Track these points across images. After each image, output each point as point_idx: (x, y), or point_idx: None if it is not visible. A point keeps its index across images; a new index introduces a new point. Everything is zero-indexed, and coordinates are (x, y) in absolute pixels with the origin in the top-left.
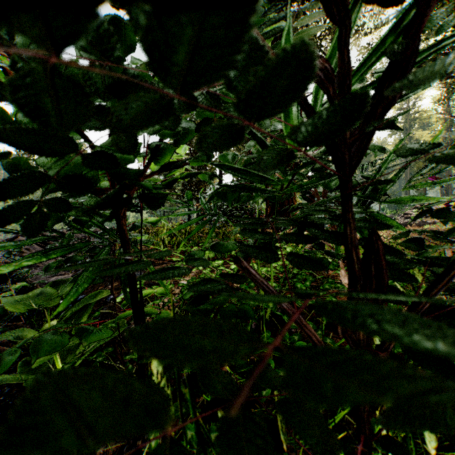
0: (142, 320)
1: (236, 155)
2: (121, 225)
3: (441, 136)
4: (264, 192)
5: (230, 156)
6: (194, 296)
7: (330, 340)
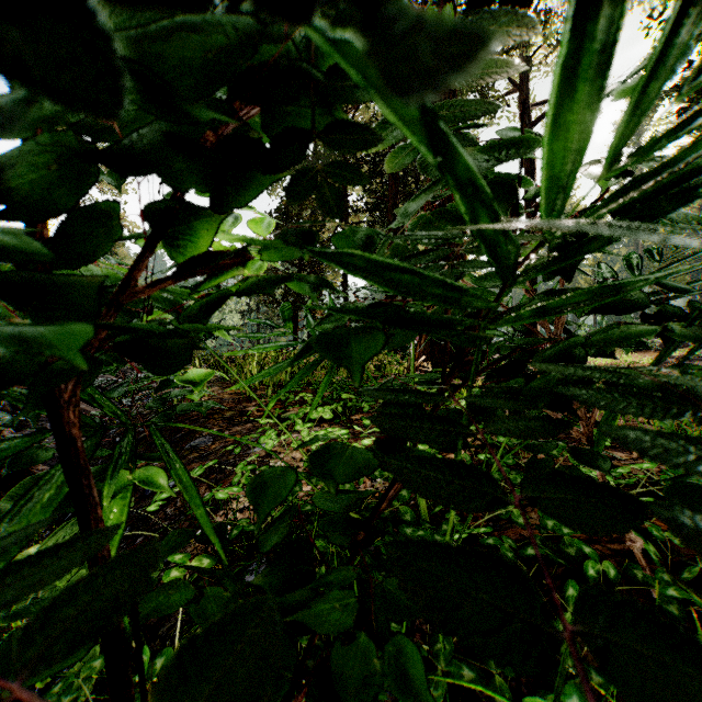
0: (137, 655)
1: (376, 234)
2: (67, 424)
3: (693, 208)
4: (453, 333)
5: (361, 237)
6: (281, 548)
7: (598, 674)
